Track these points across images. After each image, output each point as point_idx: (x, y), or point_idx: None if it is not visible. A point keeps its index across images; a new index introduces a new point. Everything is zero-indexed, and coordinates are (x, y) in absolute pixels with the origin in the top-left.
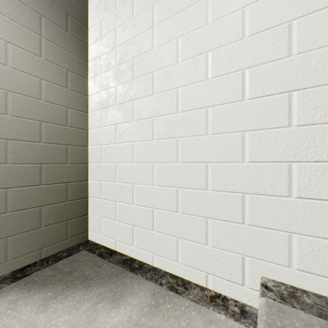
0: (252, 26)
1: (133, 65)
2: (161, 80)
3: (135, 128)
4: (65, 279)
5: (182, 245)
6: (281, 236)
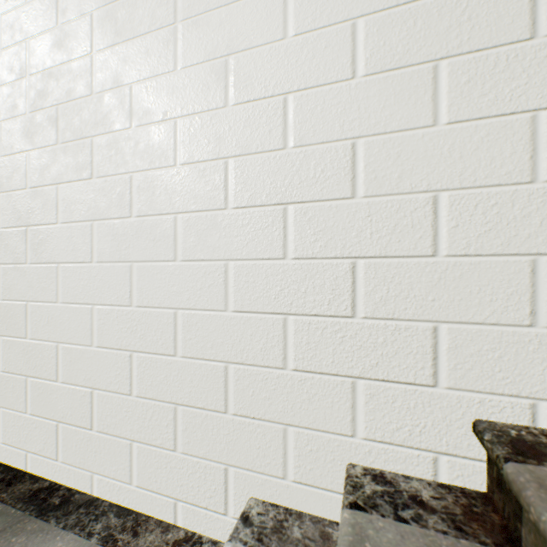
0: (239, 90)
1: (58, 117)
2: (106, 154)
3: (61, 237)
4: None
5: (139, 454)
6: (274, 430)
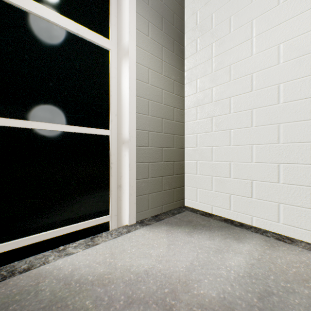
0: None
1: (230, 70)
2: (260, 79)
3: (232, 119)
4: (189, 224)
5: (284, 209)
6: None
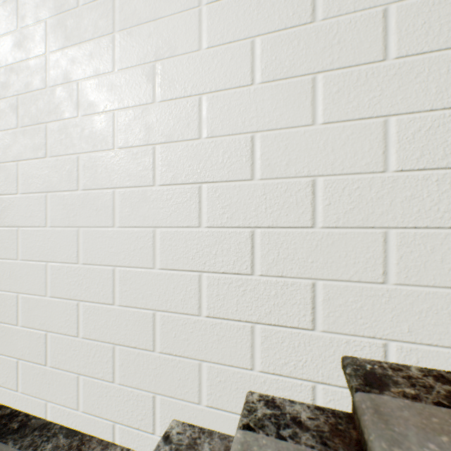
0: (164, 90)
1: (18, 105)
2: (57, 137)
3: (21, 205)
4: None
5: (84, 385)
6: (192, 365)
